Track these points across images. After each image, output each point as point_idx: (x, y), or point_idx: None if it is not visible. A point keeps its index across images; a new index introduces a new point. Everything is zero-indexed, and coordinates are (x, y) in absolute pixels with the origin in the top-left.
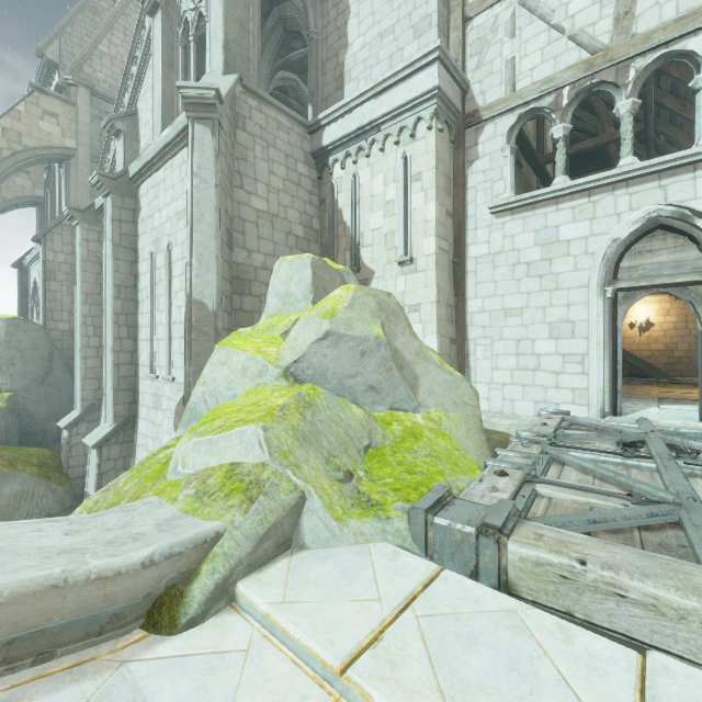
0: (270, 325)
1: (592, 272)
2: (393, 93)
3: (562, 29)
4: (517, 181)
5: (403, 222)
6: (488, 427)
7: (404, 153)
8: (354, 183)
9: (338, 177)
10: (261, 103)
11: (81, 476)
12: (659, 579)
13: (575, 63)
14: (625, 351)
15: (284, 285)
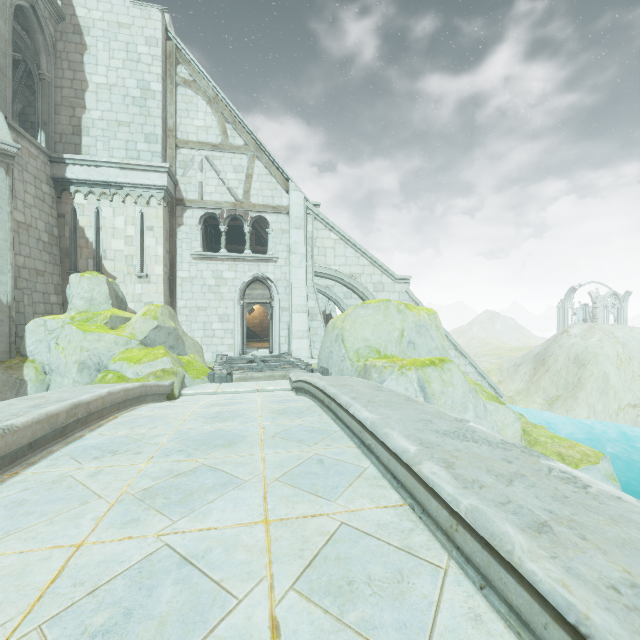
0: (88, 318)
1: (236, 294)
2: (135, 174)
3: (224, 182)
4: None
5: (140, 251)
6: None
7: (141, 210)
8: (97, 213)
9: (80, 203)
10: (18, 136)
11: None
12: (259, 373)
13: (229, 201)
14: None
15: (89, 293)
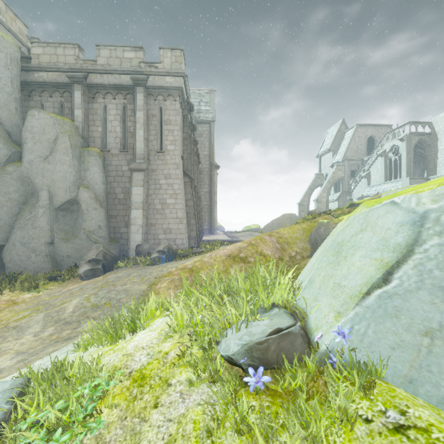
0: None
1: None
2: None
3: None
4: None
5: None
6: None
7: None
8: None
9: None
10: (414, 179)
11: None
12: None
13: None
14: None
15: None
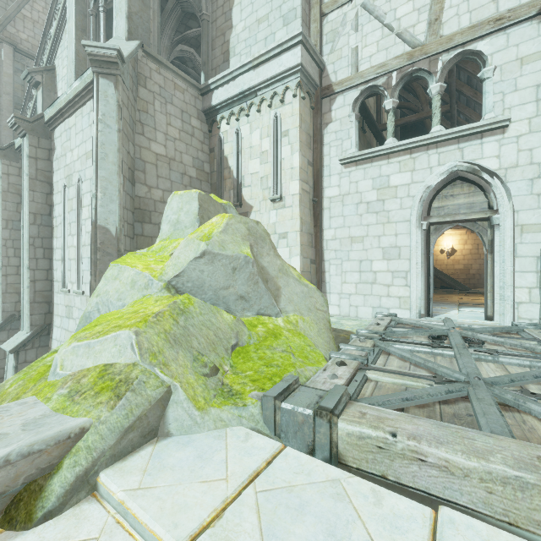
0: (162, 247)
1: (413, 210)
2: (267, 67)
3: (391, 27)
4: (361, 142)
5: (274, 168)
6: (338, 327)
7: (275, 114)
8: (237, 136)
9: (224, 131)
10: (160, 67)
11: (2, 377)
12: (450, 445)
13: (401, 54)
14: (437, 270)
15: (175, 215)
